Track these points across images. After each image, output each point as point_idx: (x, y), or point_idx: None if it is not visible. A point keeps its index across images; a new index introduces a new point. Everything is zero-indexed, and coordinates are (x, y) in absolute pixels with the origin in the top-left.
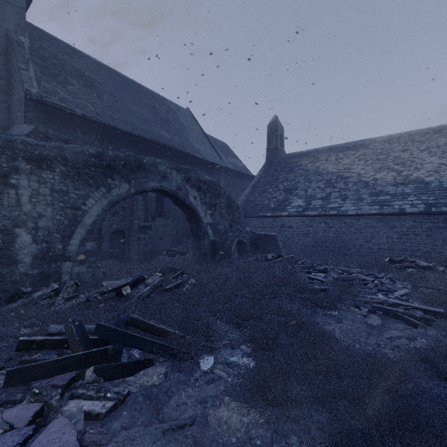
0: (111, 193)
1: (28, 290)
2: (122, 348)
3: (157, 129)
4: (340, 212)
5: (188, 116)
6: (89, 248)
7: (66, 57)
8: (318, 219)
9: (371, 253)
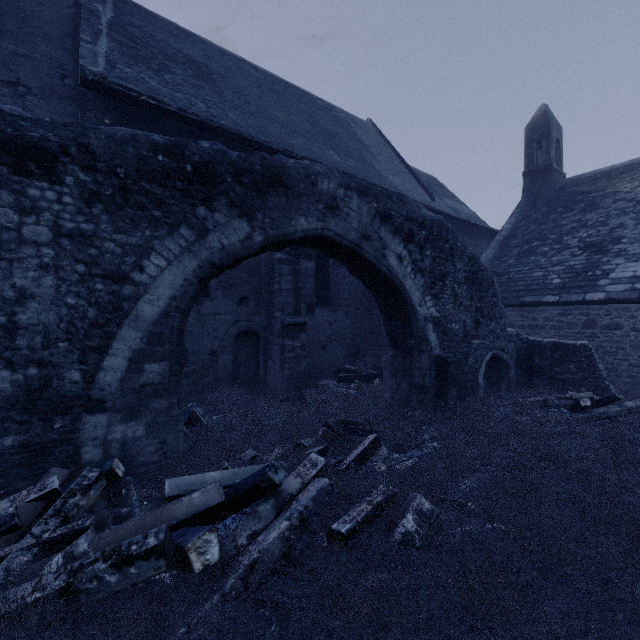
0: (206, 243)
1: None
2: None
3: (318, 146)
4: None
5: (370, 132)
6: (151, 379)
7: (170, 39)
8: None
9: None
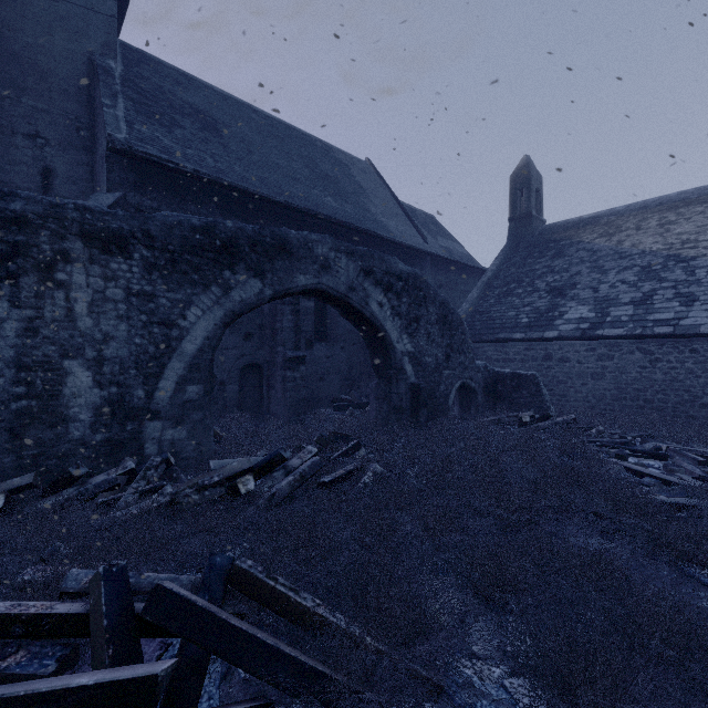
0: (230, 297)
1: (82, 471)
2: (207, 655)
3: (316, 193)
4: (681, 329)
5: (368, 173)
6: (191, 397)
7: (176, 89)
8: (627, 344)
9: None
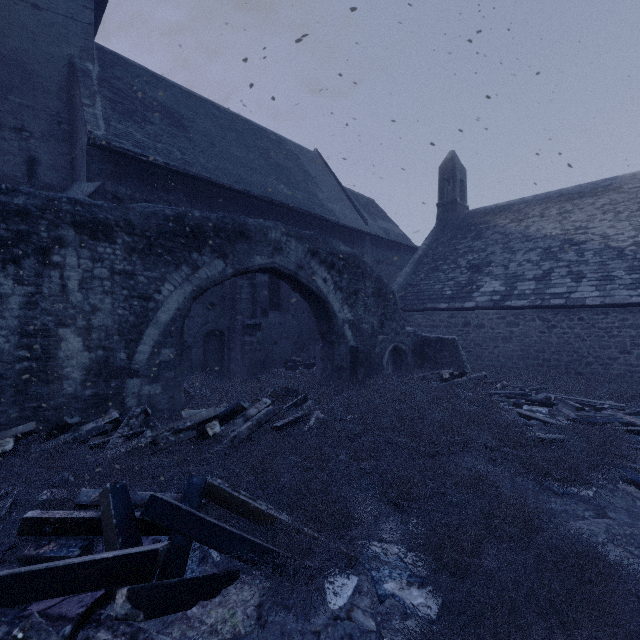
0: (197, 275)
1: (75, 420)
2: (190, 543)
3: (271, 181)
4: (571, 301)
5: (316, 162)
6: (165, 359)
7: (146, 88)
8: (530, 313)
9: (632, 373)
